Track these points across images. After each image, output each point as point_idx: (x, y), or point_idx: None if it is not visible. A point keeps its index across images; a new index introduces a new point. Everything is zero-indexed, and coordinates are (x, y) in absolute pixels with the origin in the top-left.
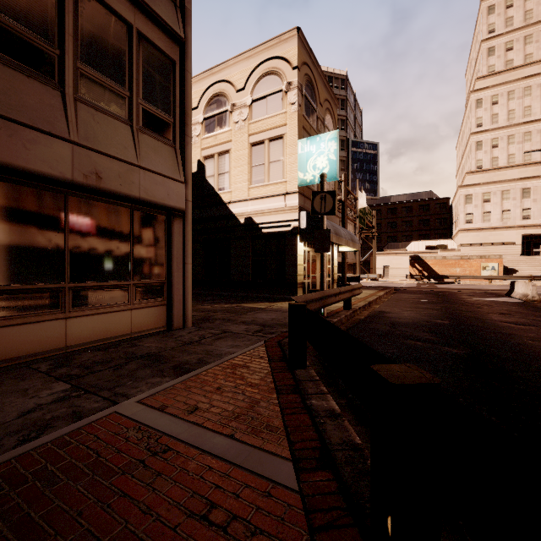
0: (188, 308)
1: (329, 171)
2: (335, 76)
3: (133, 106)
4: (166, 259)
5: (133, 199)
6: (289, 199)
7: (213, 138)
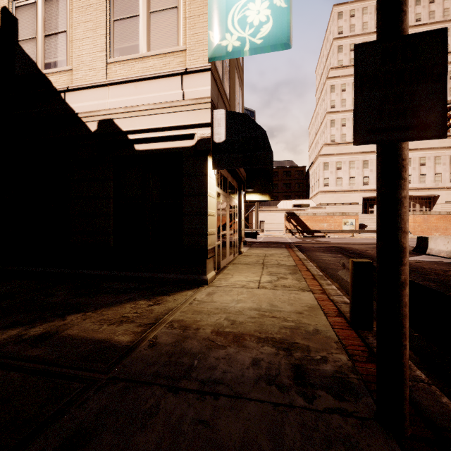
0: None
1: (272, 29)
2: None
3: None
4: None
5: None
6: (191, 84)
7: None
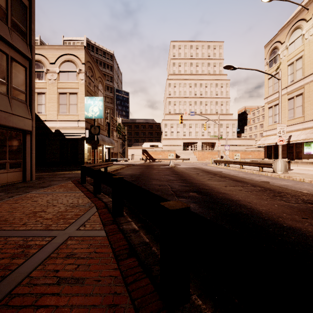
0: (33, 172)
1: (99, 113)
2: (107, 52)
3: (9, 88)
4: (22, 151)
5: (10, 127)
6: (80, 123)
7: None
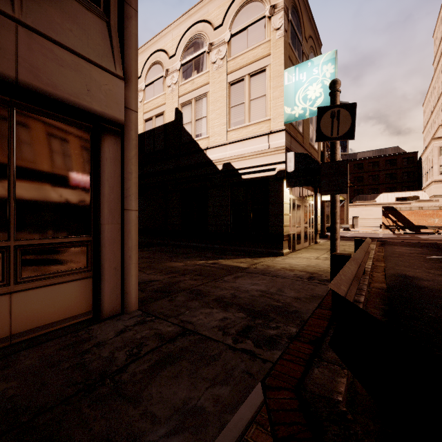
0: (129, 282)
1: (324, 100)
2: None
3: None
4: (92, 203)
5: None
6: (273, 139)
7: (190, 83)
